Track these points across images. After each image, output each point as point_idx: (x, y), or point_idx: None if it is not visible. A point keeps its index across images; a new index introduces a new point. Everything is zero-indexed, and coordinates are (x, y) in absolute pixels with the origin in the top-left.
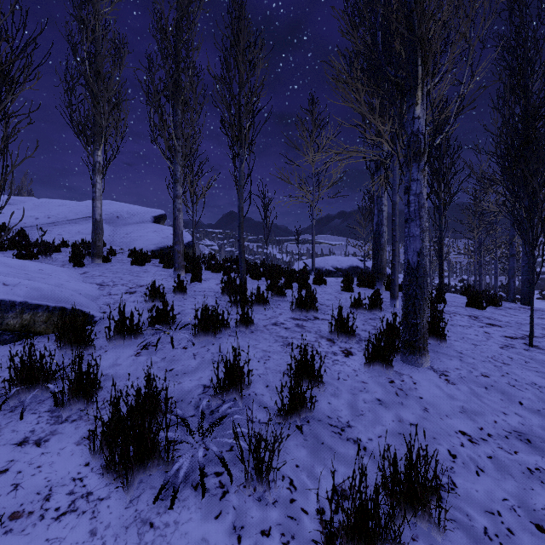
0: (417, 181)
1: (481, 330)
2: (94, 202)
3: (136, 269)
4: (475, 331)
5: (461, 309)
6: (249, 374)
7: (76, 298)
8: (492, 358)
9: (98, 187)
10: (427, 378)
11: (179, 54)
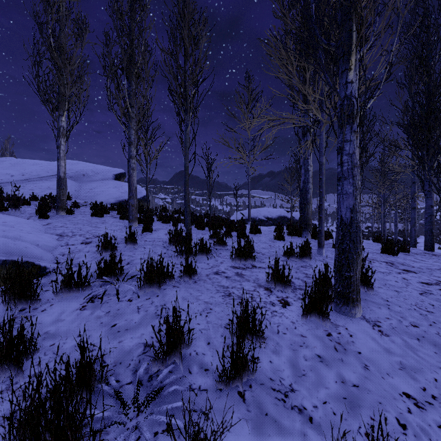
0: (350, 142)
1: (399, 277)
2: (59, 161)
3: (95, 220)
4: (394, 277)
5: (377, 255)
6: (190, 332)
7: (30, 250)
8: (416, 305)
9: (62, 149)
10: (361, 329)
11: (133, 32)
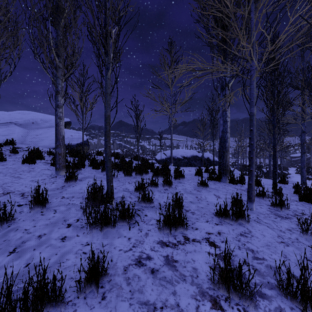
0: None
1: None
2: None
3: (23, 168)
4: None
5: (300, 205)
6: None
7: None
8: None
9: None
10: None
11: None
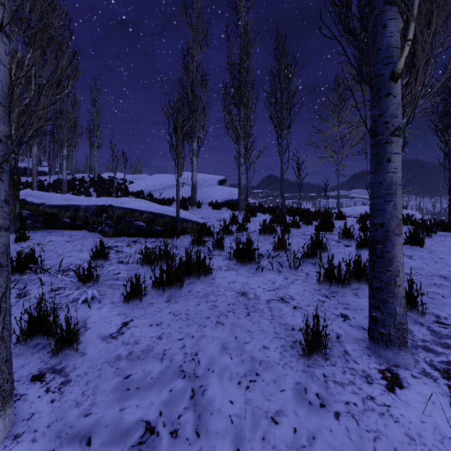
0: None
1: None
2: (192, 173)
3: (216, 211)
4: None
5: None
6: (288, 244)
7: (199, 219)
8: None
9: (194, 164)
10: None
11: (242, 76)
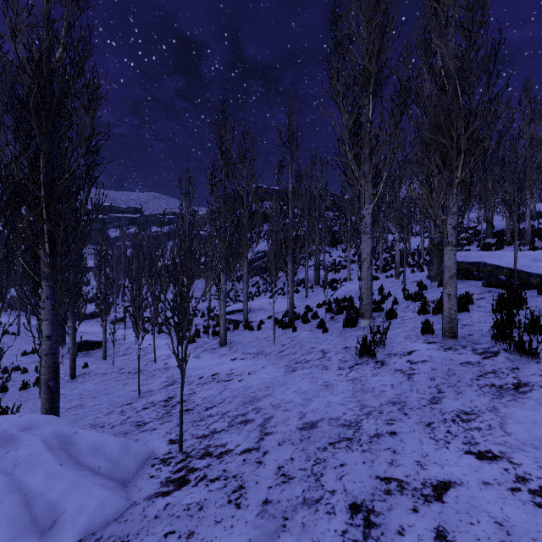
0: None
1: None
2: None
3: None
4: None
5: None
6: None
7: None
8: None
9: None
10: None
11: None
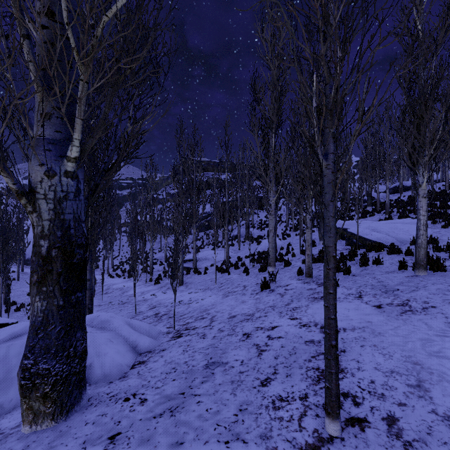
0: (417, 200)
1: None
2: None
3: None
4: None
5: None
6: (368, 258)
7: (387, 240)
8: None
9: None
10: (404, 274)
11: None
